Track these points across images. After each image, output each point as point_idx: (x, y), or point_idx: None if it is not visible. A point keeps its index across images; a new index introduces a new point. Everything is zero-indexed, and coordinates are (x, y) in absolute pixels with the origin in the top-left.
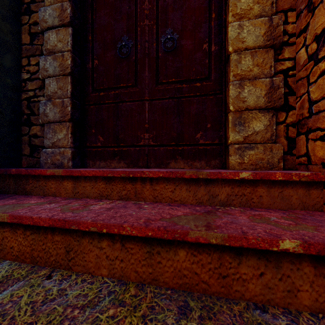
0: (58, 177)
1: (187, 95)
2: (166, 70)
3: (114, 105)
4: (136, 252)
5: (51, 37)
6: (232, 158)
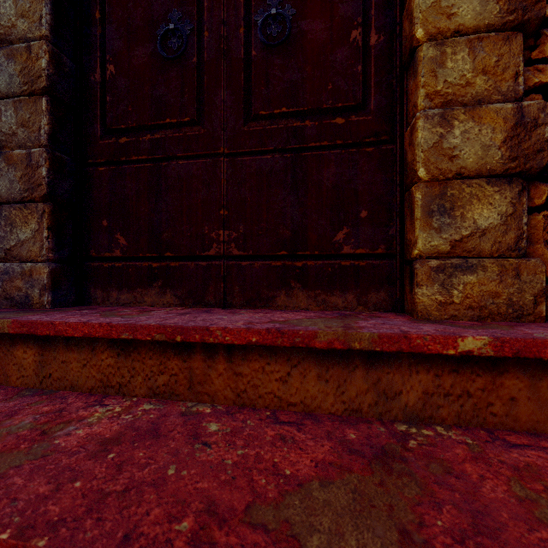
0: (2, 338)
1: (315, 145)
2: (267, 89)
3: (150, 166)
4: None
5: (2, 7)
6: (423, 291)
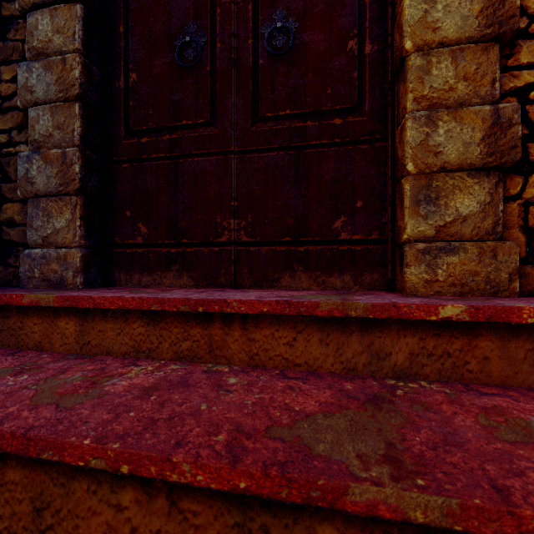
0: (48, 311)
1: (316, 143)
2: (273, 93)
3: (168, 163)
4: (207, 524)
5: (40, 24)
6: (411, 270)
